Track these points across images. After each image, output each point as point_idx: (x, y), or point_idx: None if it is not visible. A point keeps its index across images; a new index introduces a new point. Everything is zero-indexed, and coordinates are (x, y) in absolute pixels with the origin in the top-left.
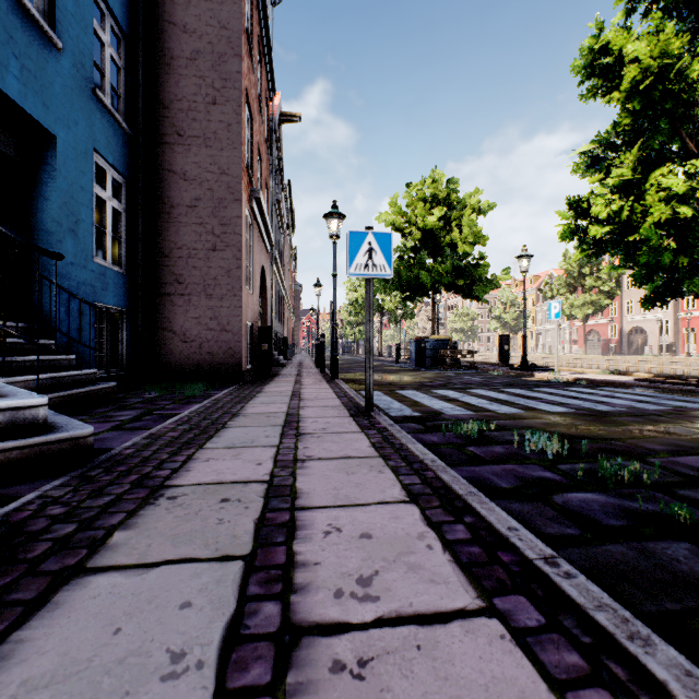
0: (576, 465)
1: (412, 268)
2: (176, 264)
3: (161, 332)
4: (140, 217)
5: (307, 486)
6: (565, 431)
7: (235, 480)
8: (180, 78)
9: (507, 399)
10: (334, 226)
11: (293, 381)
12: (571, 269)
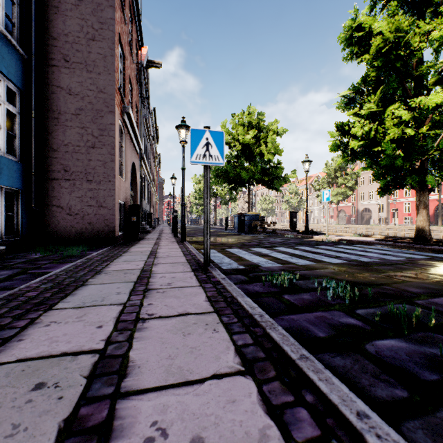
0: (368, 310)
1: (235, 168)
2: (63, 157)
3: (50, 207)
4: (33, 120)
5: (140, 356)
6: (348, 279)
7: (65, 350)
8: (66, 18)
9: (301, 254)
10: (183, 134)
11: (153, 243)
12: (330, 172)
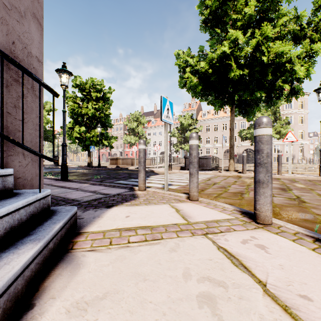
0: None
1: None
2: None
3: None
4: None
5: None
6: None
7: None
8: None
9: None
10: None
11: None
12: None
